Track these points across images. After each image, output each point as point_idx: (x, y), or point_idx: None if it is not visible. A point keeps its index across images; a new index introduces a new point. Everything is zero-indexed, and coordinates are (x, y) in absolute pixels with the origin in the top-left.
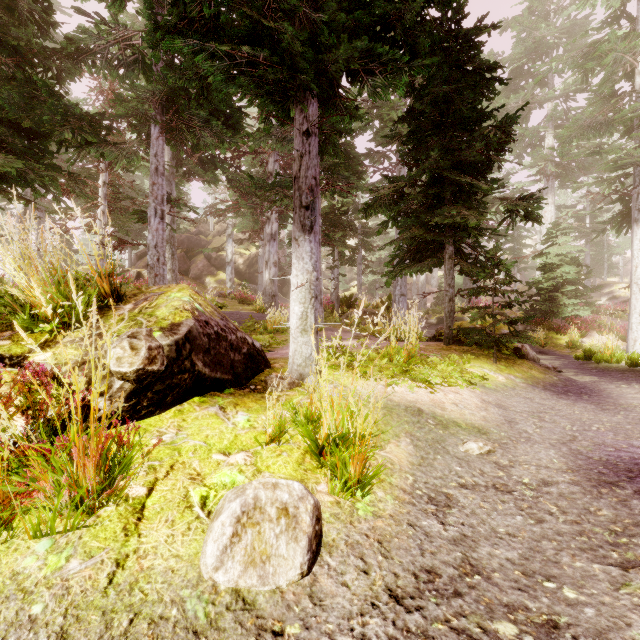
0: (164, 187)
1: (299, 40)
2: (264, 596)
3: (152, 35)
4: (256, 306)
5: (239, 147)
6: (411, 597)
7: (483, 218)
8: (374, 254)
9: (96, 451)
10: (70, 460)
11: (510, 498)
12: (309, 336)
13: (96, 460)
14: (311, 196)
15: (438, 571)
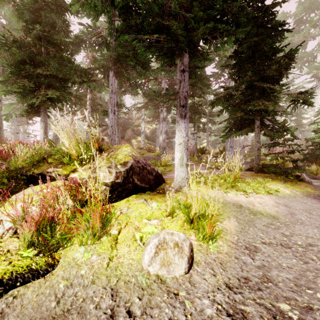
0: (115, 99)
1: (180, 28)
2: (169, 279)
3: (115, 35)
4: (156, 153)
5: (148, 77)
6: (236, 288)
7: (277, 105)
8: (215, 126)
9: (99, 214)
10: (90, 217)
11: (290, 250)
12: (184, 168)
13: (99, 217)
14: (185, 101)
15: (250, 279)
